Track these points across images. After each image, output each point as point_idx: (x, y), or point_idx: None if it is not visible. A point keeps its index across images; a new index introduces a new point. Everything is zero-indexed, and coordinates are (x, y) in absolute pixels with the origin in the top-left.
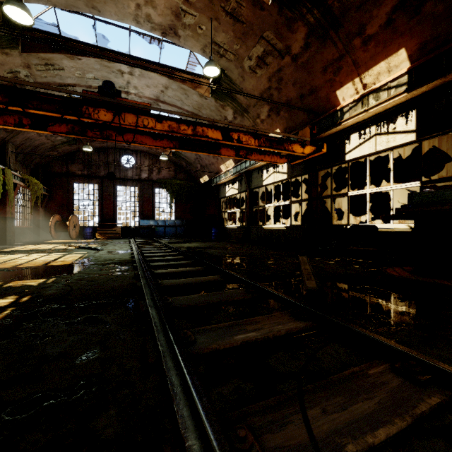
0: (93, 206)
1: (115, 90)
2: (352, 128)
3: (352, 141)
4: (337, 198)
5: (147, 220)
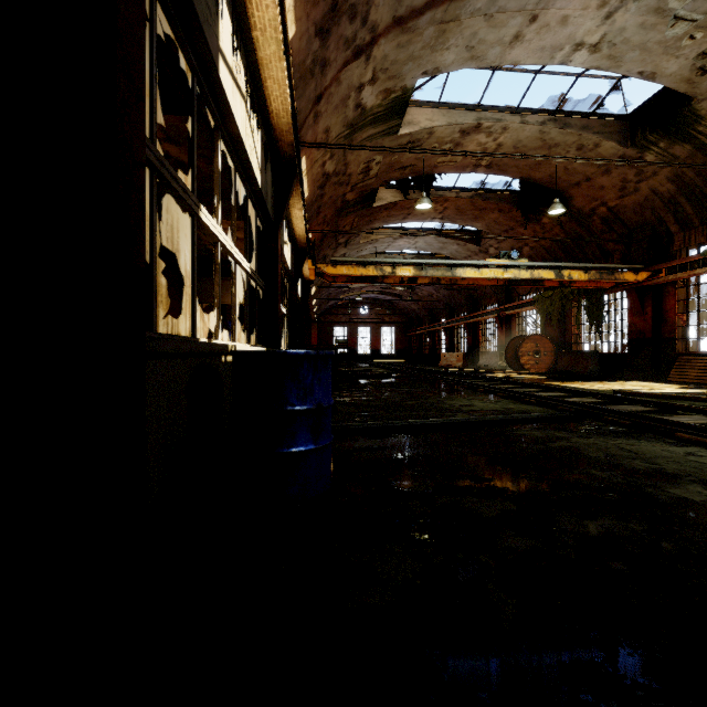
0: None
1: None
2: None
3: None
4: None
5: None
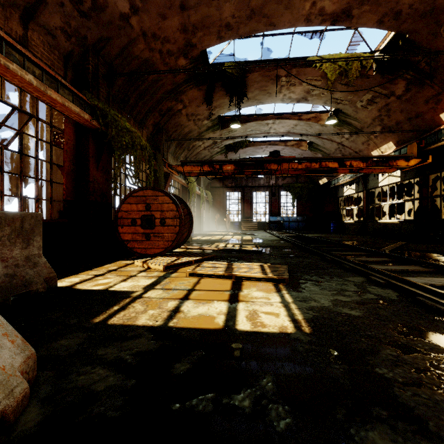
0: (238, 207)
1: (278, 153)
2: None
3: None
4: None
5: (275, 217)
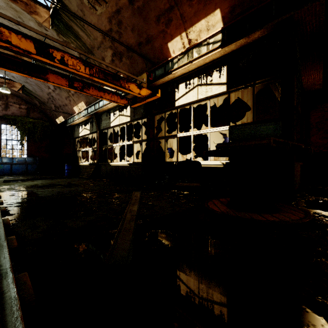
0: None
1: None
2: (180, 78)
3: (180, 90)
4: (171, 142)
5: None
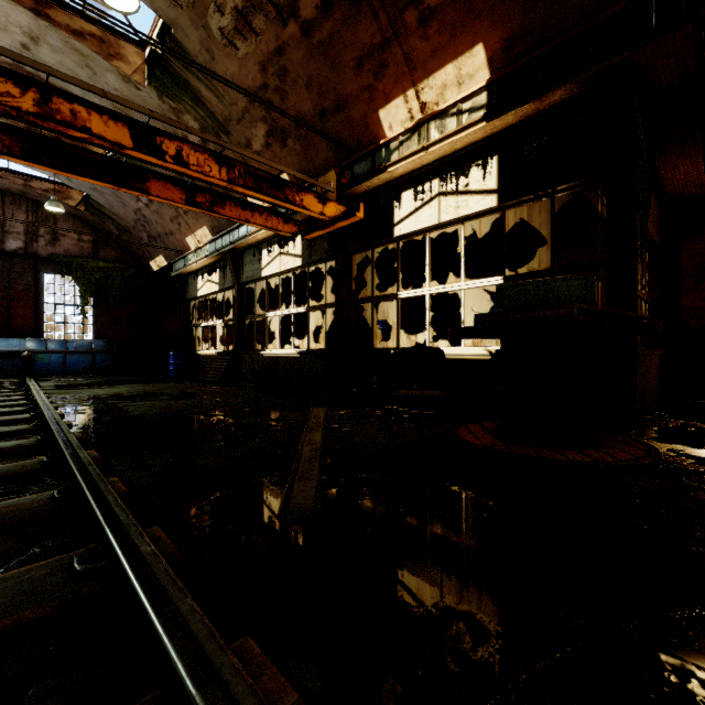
0: None
1: None
2: (404, 180)
3: (404, 204)
4: (385, 308)
5: (20, 340)
